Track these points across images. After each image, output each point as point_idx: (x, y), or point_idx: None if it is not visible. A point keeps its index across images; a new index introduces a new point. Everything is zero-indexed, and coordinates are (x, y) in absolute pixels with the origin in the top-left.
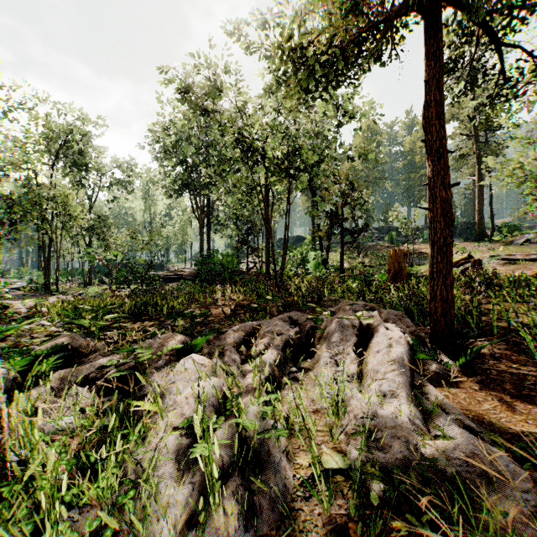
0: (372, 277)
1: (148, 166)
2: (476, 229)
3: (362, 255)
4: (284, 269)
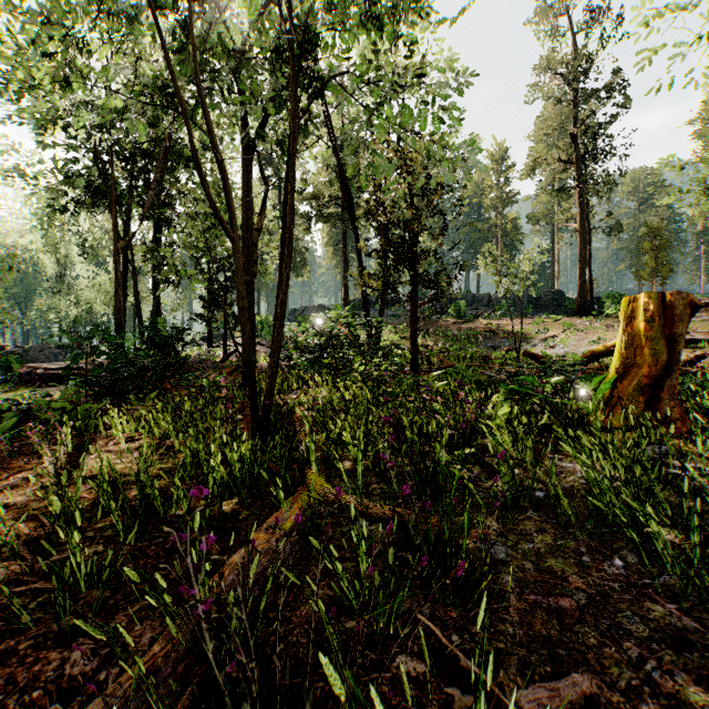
0: (547, 383)
1: (14, 145)
2: (577, 298)
3: (421, 334)
4: (277, 362)
